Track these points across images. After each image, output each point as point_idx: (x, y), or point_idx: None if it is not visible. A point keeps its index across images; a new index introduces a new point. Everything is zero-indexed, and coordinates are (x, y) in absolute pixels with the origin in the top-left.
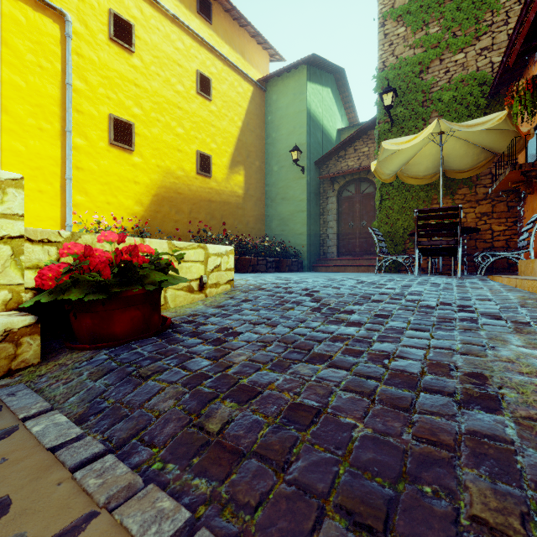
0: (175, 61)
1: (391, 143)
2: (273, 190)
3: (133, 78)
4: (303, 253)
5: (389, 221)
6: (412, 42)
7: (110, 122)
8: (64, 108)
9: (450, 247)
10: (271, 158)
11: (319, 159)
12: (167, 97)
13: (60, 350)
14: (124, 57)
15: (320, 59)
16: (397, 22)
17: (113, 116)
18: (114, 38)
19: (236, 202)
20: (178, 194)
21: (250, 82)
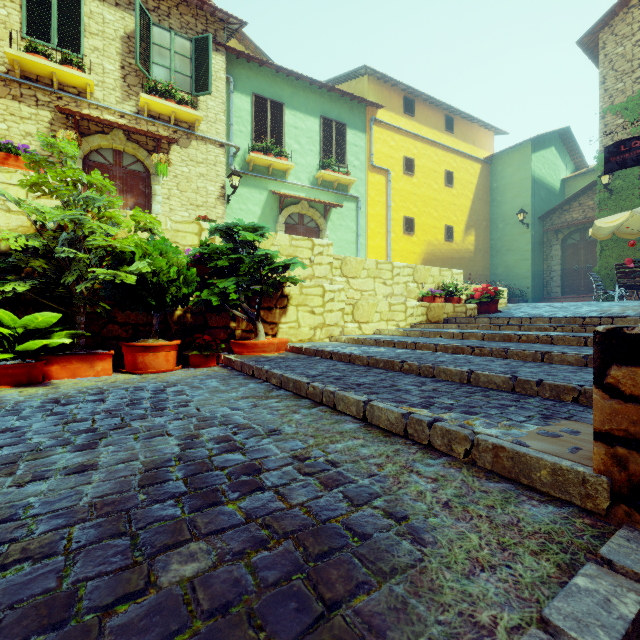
0: (433, 170)
1: (601, 222)
2: (499, 244)
3: (413, 191)
4: (527, 294)
5: (609, 266)
6: (629, 130)
7: (404, 221)
8: (386, 219)
9: (639, 284)
10: (496, 217)
11: (542, 215)
12: (429, 195)
13: (477, 314)
14: (409, 180)
15: (544, 134)
16: (616, 115)
17: (405, 217)
18: (405, 172)
19: (469, 257)
20: (434, 256)
21: (479, 162)
